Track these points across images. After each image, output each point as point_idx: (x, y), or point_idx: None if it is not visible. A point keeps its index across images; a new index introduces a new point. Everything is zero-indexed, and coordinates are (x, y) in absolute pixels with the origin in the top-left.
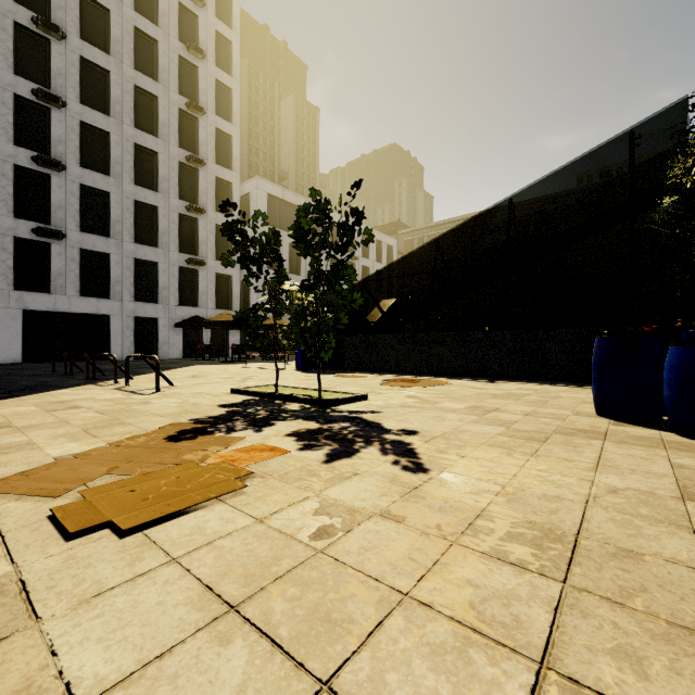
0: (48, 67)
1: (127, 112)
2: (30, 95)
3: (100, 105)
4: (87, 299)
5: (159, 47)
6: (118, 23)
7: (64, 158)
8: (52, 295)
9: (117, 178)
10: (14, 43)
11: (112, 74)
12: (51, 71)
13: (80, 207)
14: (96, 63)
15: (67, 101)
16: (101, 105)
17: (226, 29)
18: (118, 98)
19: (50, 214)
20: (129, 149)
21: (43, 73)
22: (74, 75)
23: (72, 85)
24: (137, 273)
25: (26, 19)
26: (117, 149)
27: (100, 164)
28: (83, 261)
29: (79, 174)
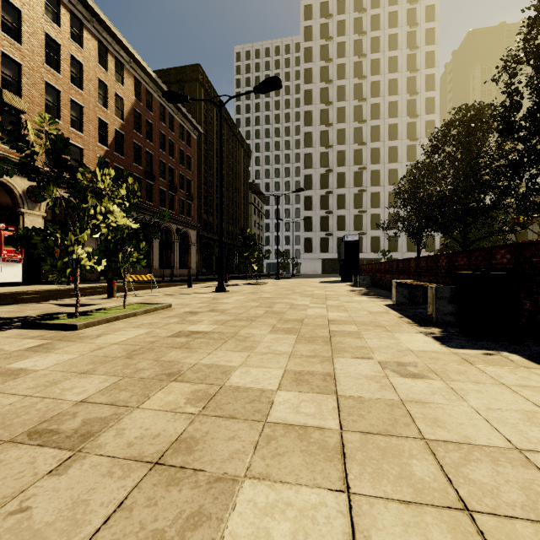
0: (362, 180)
1: (386, 181)
2: (357, 191)
3: (377, 183)
4: (372, 253)
5: (398, 148)
6: (383, 150)
7: (366, 207)
8: (363, 253)
9: (382, 207)
10: (353, 178)
11: (380, 170)
12: (362, 181)
13: (371, 222)
14: (375, 170)
15: (367, 188)
16: (377, 183)
17: (431, 116)
18: (383, 178)
19: (362, 227)
20: (386, 195)
21: (361, 182)
22: (369, 178)
23: (368, 182)
24: (389, 241)
25: (356, 169)
26: (382, 197)
27: (377, 204)
28: (371, 240)
29: (370, 211)
